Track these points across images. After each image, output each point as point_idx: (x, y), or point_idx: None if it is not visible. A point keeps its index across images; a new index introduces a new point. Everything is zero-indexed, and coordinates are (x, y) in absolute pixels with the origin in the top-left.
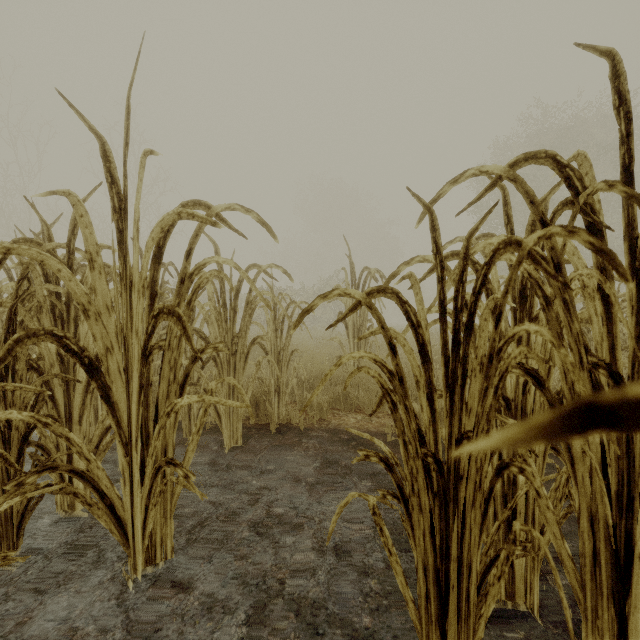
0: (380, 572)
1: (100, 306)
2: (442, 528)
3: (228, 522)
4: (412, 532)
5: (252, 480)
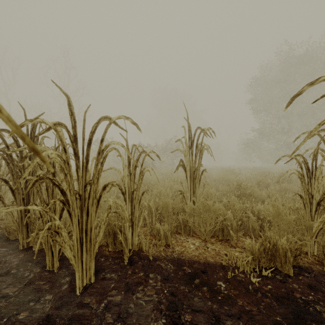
0: None
1: None
2: None
3: None
4: None
5: None
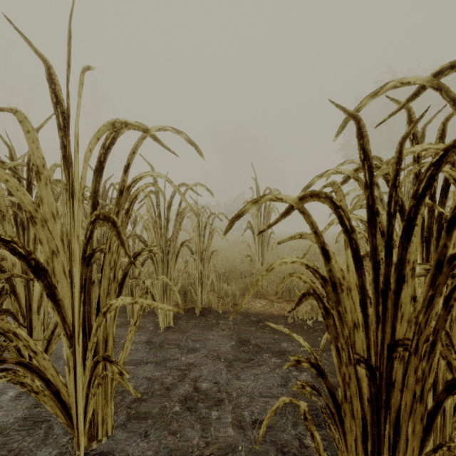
0: (295, 448)
1: (46, 213)
2: (374, 434)
3: (162, 396)
4: (344, 438)
5: (181, 357)
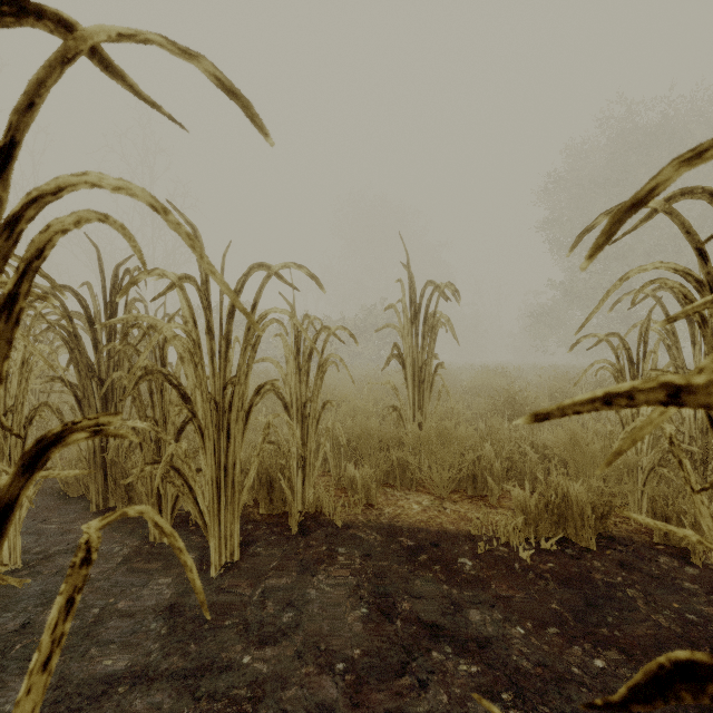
0: None
1: None
2: None
3: None
4: None
5: (244, 654)
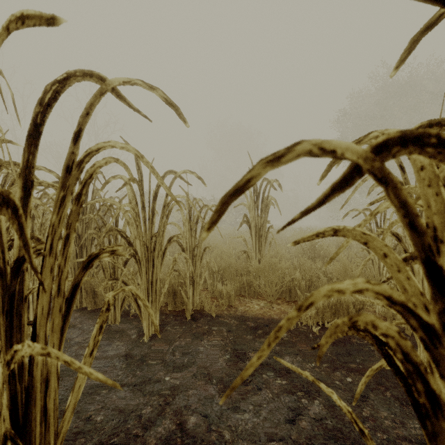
0: None
1: None
2: None
3: (135, 438)
4: None
5: (166, 376)
